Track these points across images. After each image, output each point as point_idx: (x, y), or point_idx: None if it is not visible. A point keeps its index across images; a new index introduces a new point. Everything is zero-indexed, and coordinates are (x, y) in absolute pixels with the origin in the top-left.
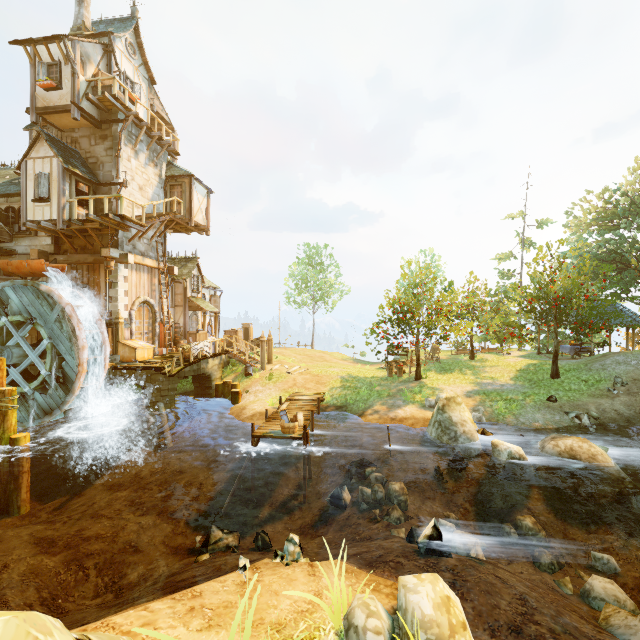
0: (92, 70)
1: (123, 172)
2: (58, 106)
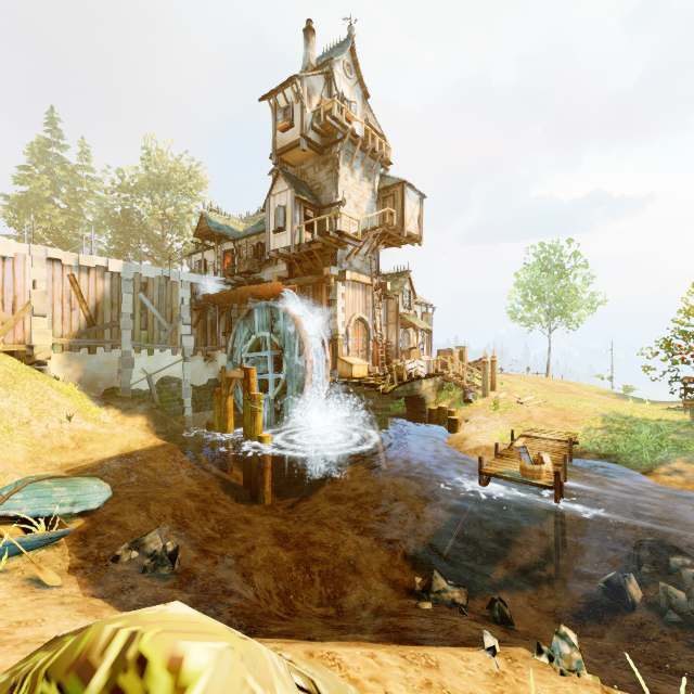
0: (316, 101)
1: (341, 192)
2: (291, 143)
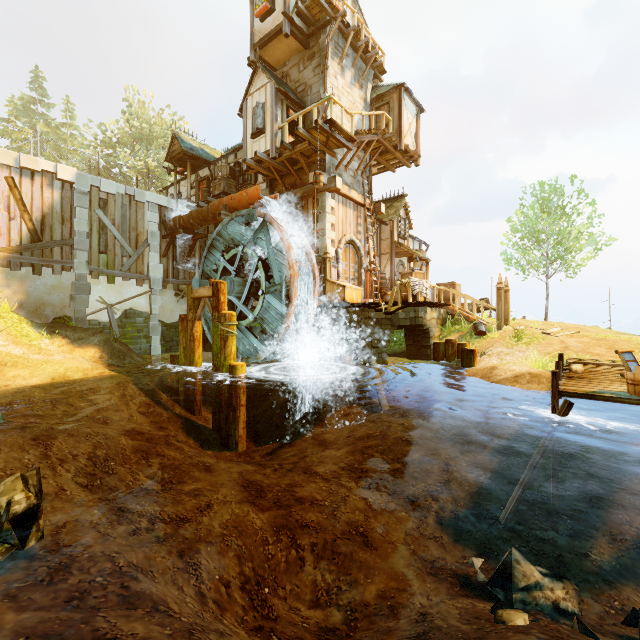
0: None
1: (330, 90)
2: (271, 31)
